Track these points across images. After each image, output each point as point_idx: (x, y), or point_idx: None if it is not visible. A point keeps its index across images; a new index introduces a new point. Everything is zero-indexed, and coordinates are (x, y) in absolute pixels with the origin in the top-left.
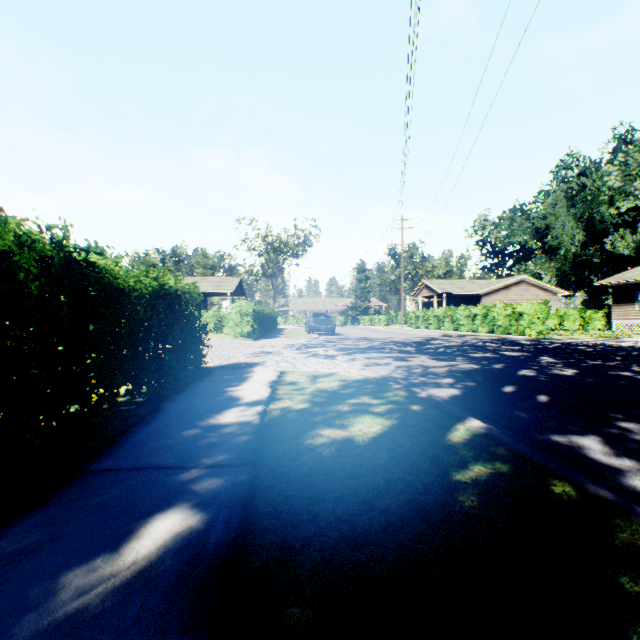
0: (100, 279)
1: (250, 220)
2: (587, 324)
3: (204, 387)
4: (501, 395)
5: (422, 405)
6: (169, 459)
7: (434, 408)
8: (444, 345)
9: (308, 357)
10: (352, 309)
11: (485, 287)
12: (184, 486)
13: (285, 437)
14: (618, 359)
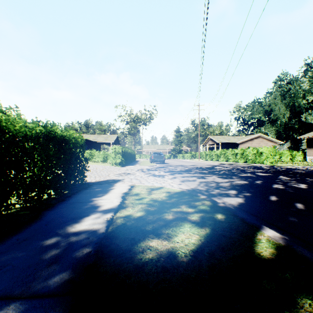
0: None
1: (122, 106)
2: (293, 158)
3: (79, 197)
4: (271, 203)
5: (224, 213)
6: (1, 283)
7: (233, 216)
8: (223, 169)
9: (149, 176)
10: (173, 151)
11: (240, 139)
12: None
13: (119, 250)
14: None
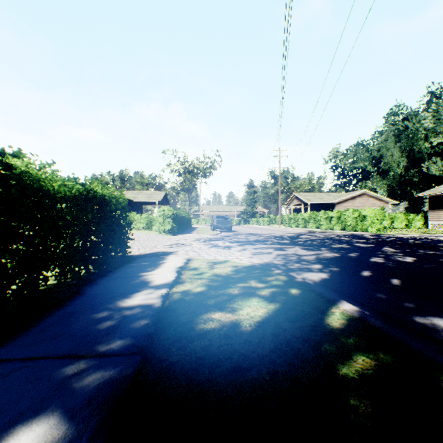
0: (20, 181)
1: (172, 151)
2: (410, 224)
3: (124, 272)
4: (361, 279)
5: (300, 288)
6: (65, 347)
7: (310, 291)
8: (310, 239)
9: (210, 247)
10: (244, 213)
11: (338, 198)
12: (65, 383)
13: (179, 321)
14: (442, 249)
